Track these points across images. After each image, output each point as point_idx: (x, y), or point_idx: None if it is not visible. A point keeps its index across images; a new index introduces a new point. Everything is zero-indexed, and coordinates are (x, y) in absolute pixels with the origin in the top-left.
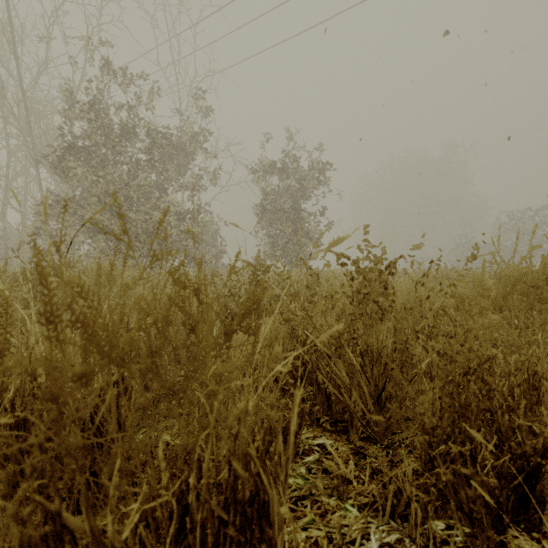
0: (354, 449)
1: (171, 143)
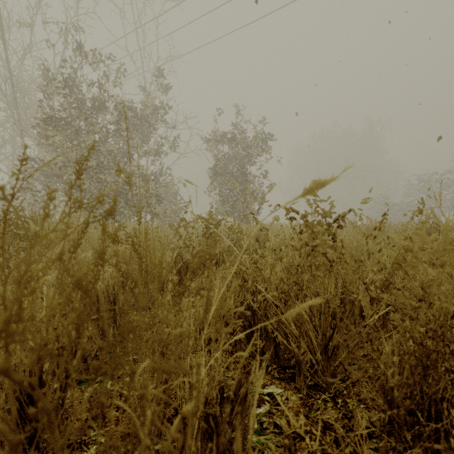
0: (304, 399)
1: (137, 116)
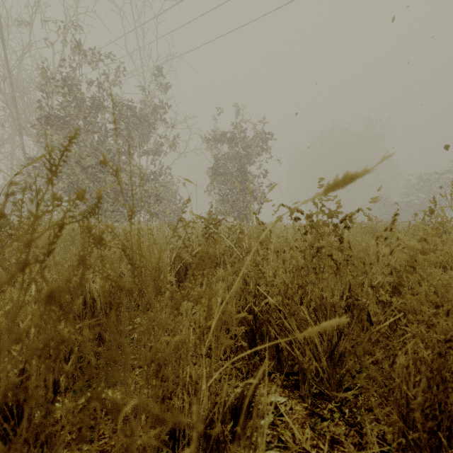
0: (309, 409)
1: (136, 115)
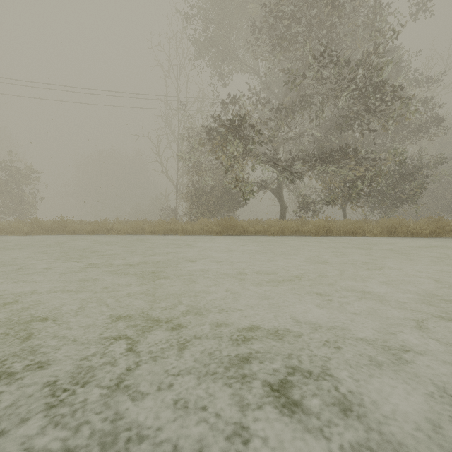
0: None
1: None
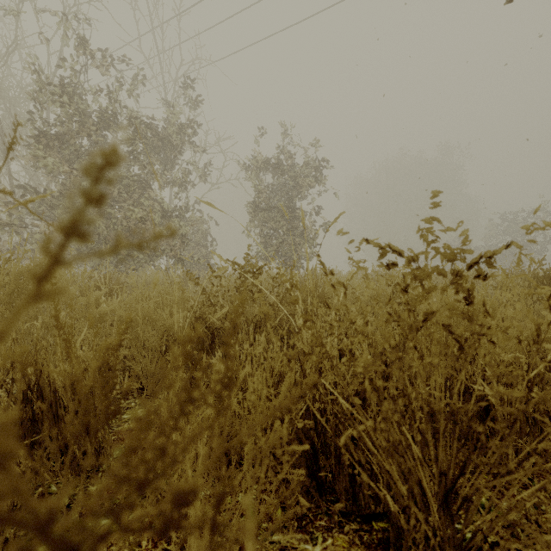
0: None
1: (156, 134)
